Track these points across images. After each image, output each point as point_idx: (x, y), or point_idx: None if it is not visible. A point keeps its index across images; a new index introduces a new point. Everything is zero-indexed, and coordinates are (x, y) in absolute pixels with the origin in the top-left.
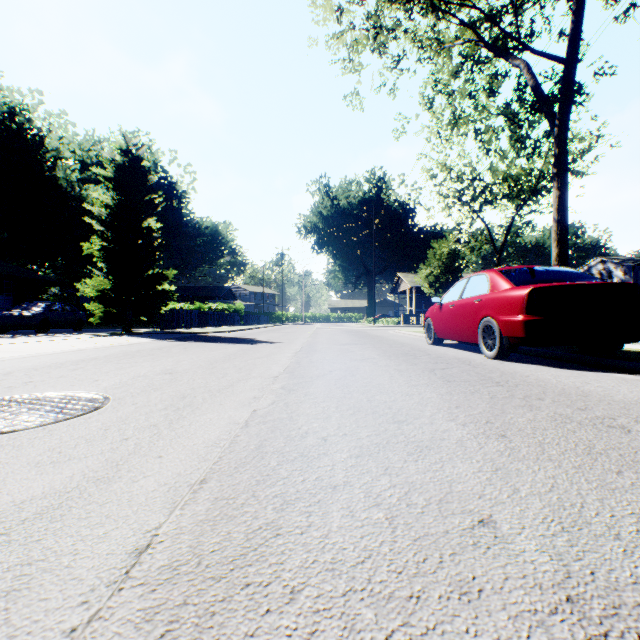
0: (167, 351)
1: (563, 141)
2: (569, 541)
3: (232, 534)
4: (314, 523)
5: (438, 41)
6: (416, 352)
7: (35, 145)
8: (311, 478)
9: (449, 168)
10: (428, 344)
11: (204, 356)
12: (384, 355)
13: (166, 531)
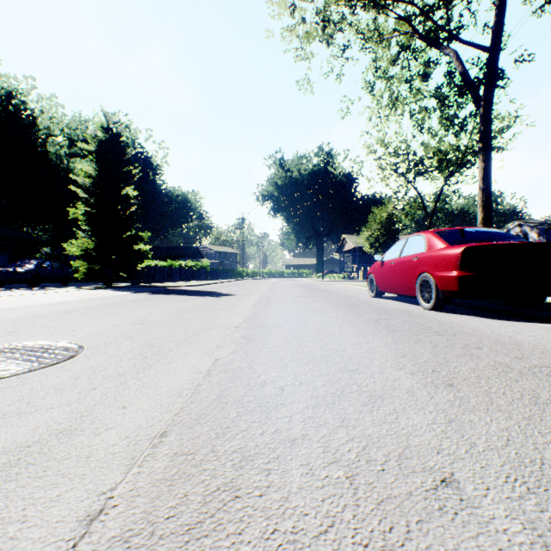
0: (141, 303)
1: (487, 119)
2: (538, 505)
3: (189, 497)
4: (273, 483)
5: (378, 33)
6: (361, 304)
7: (29, 124)
8: (270, 431)
9: (387, 144)
10: (371, 297)
11: (173, 307)
12: (333, 306)
13: (121, 493)
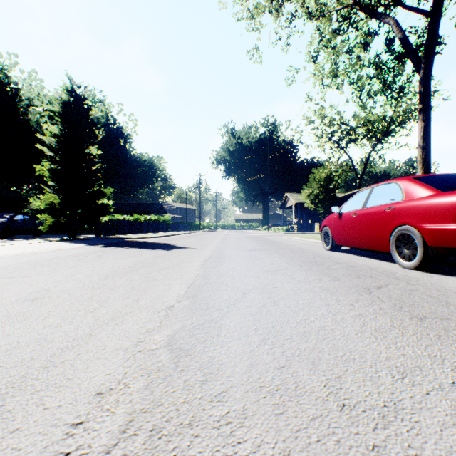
0: (79, 259)
1: (428, 81)
2: None
3: None
4: None
5: (323, 4)
6: (322, 259)
7: (11, 95)
8: None
9: (323, 115)
10: (325, 250)
11: (109, 266)
12: (294, 264)
13: None
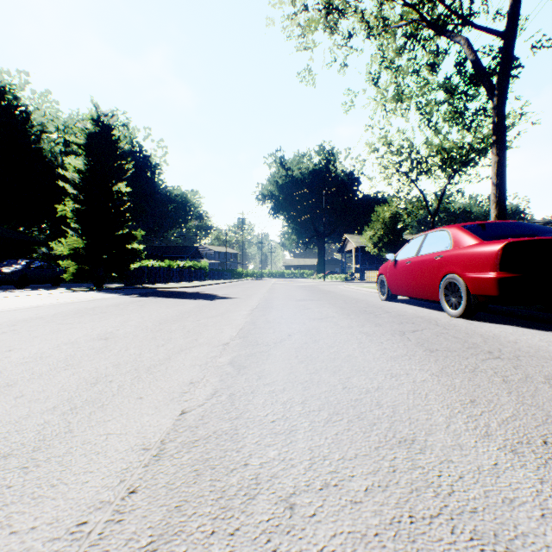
0: (122, 308)
1: (502, 110)
2: None
3: None
4: None
5: (385, 20)
6: (373, 309)
7: (22, 120)
8: None
9: (389, 142)
10: (381, 300)
11: (156, 314)
12: (342, 313)
13: None
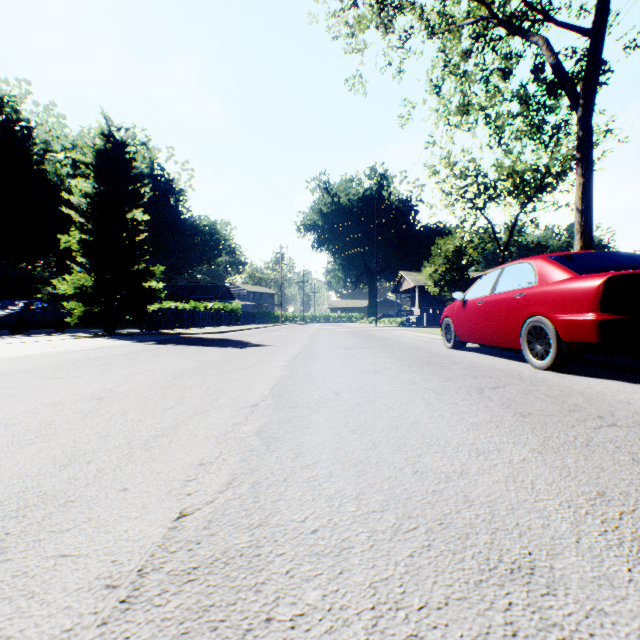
0: (132, 358)
1: (588, 123)
2: None
3: None
4: None
5: (448, 17)
6: (439, 359)
7: (22, 137)
8: None
9: (452, 164)
10: (446, 348)
11: (172, 366)
12: (401, 364)
13: None
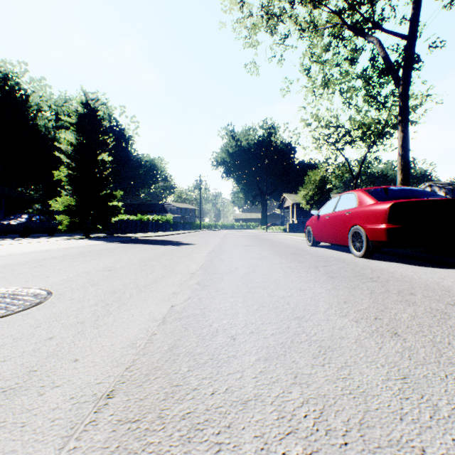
0: (112, 251)
1: (406, 96)
2: None
3: None
4: None
5: (314, 24)
6: (300, 252)
7: (22, 101)
8: (221, 390)
9: (320, 118)
10: (308, 245)
11: (139, 255)
12: (277, 254)
13: None
